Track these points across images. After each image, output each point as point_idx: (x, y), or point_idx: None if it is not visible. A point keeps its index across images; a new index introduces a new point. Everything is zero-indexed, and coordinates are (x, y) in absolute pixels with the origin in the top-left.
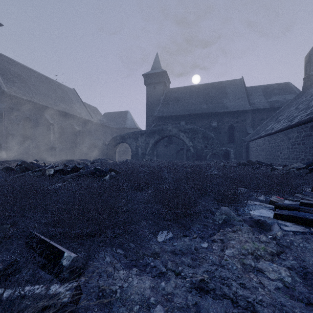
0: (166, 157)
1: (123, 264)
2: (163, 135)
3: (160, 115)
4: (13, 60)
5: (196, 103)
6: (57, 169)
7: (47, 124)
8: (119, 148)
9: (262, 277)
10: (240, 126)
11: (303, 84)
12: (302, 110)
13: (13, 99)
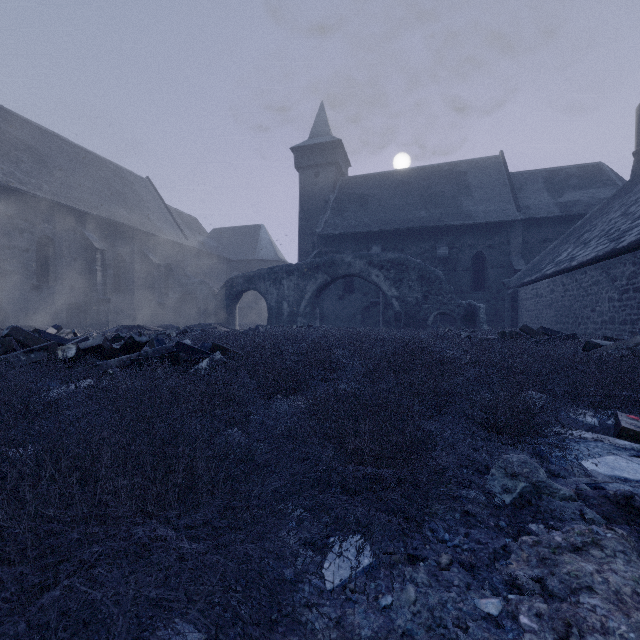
0: (340, 321)
1: None
2: (334, 273)
3: (329, 233)
4: (18, 116)
5: (404, 207)
6: (88, 347)
7: (89, 251)
8: (242, 302)
9: None
10: (498, 256)
11: (633, 166)
12: None
13: (15, 196)
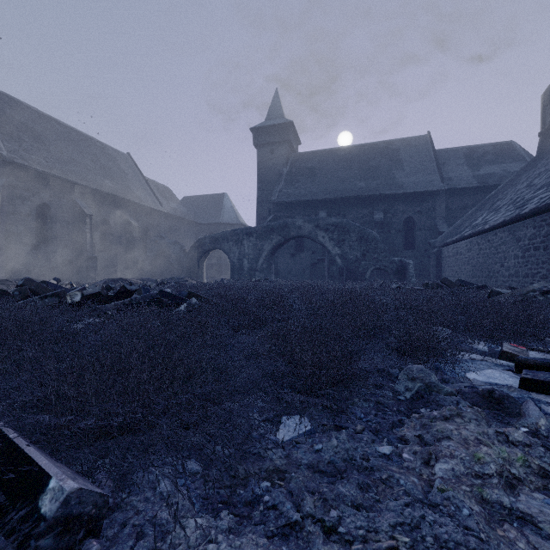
0: (292, 275)
1: (200, 499)
2: (287, 235)
3: (282, 200)
4: (19, 102)
5: (346, 179)
6: (89, 294)
7: (79, 216)
8: (209, 259)
9: (536, 537)
10: (425, 220)
11: (539, 144)
12: (541, 188)
13: (18, 170)
